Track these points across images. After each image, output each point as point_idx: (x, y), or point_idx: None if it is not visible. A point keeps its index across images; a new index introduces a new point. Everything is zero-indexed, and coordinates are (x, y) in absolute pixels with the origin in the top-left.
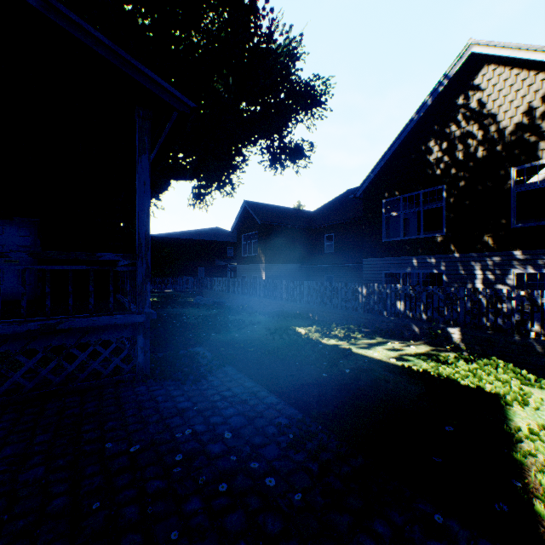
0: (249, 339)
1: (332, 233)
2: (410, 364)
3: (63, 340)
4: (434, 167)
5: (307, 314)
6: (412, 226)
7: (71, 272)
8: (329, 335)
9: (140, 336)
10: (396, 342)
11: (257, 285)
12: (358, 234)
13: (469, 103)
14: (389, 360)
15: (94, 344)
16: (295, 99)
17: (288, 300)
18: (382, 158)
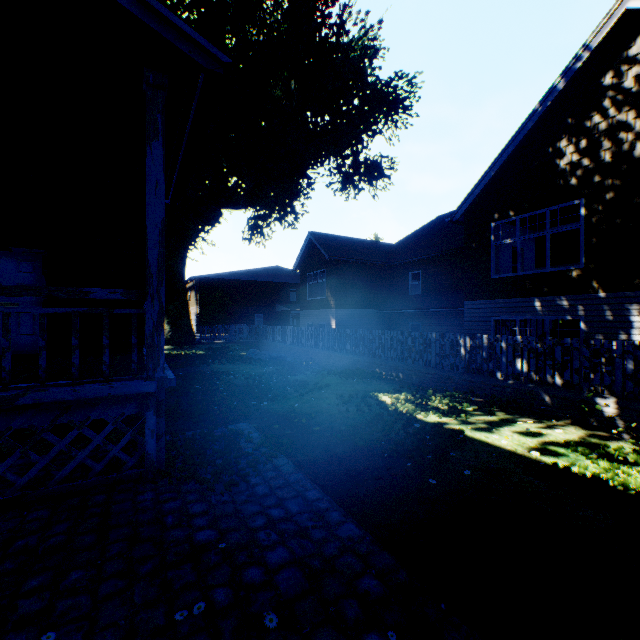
0: (313, 411)
1: (419, 270)
2: (564, 462)
3: (30, 420)
4: (567, 175)
5: (391, 374)
6: (528, 258)
7: (42, 316)
8: (426, 406)
9: (150, 414)
10: (529, 421)
11: (325, 335)
12: (454, 271)
13: (622, 82)
14: (528, 453)
15: (80, 426)
16: (371, 104)
17: (364, 354)
18: (491, 167)
